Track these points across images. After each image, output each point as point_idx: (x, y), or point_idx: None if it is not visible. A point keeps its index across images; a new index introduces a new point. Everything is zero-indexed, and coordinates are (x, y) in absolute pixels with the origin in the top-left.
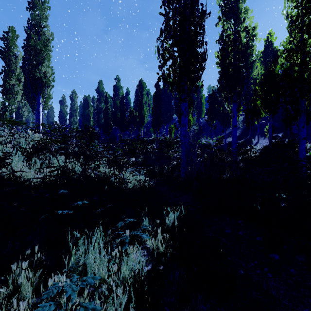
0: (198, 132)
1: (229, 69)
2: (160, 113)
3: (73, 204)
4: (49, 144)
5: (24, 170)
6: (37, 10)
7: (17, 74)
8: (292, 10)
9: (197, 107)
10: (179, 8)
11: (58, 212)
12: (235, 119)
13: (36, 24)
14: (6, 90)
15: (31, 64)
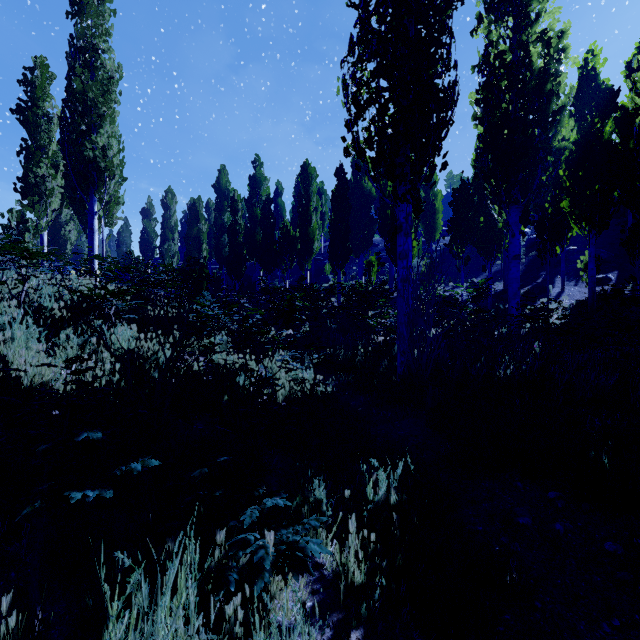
0: (427, 271)
1: (503, 129)
2: (346, 232)
3: (118, 471)
4: (101, 300)
5: (34, 363)
6: (88, 17)
7: (51, 154)
8: None
9: (425, 217)
10: None
11: (70, 496)
12: (516, 241)
13: (86, 47)
14: (29, 188)
15: (76, 130)
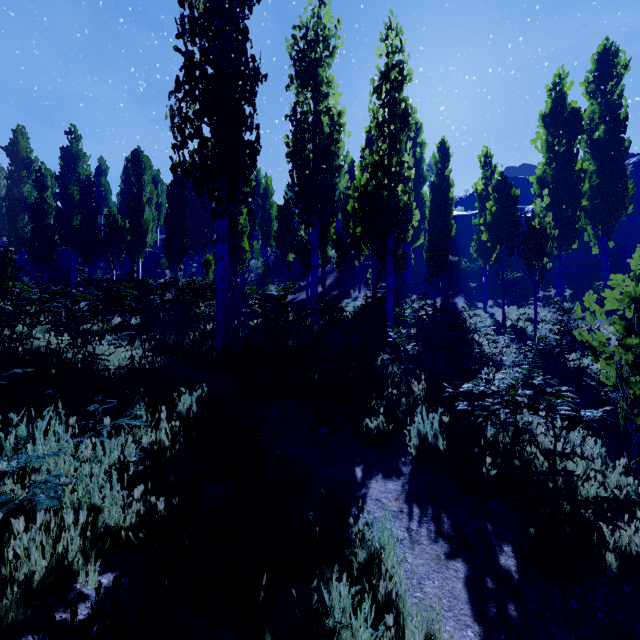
0: (262, 273)
1: (305, 170)
2: (183, 228)
3: (5, 374)
4: None
5: None
6: None
7: None
8: (378, 110)
9: (263, 224)
10: (212, 52)
11: None
12: (315, 254)
13: None
14: None
15: None
